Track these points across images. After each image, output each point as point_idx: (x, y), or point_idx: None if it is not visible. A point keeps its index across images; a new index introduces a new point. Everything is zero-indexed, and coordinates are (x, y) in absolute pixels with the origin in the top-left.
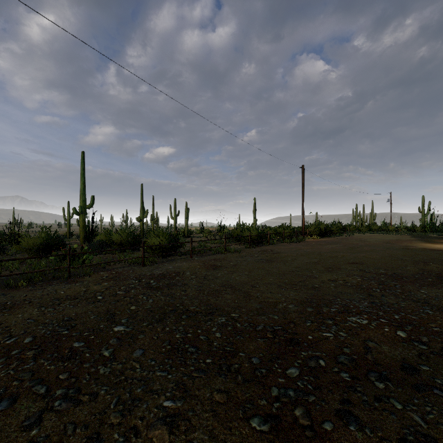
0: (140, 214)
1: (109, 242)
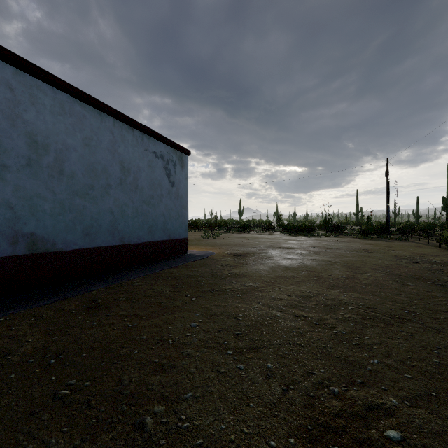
0: None
1: None
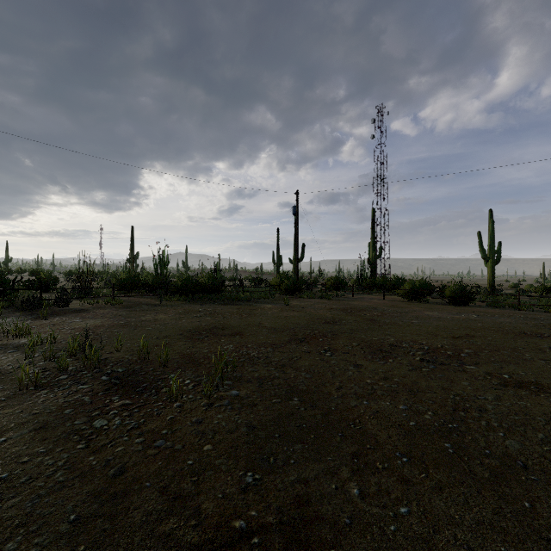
0: None
1: None
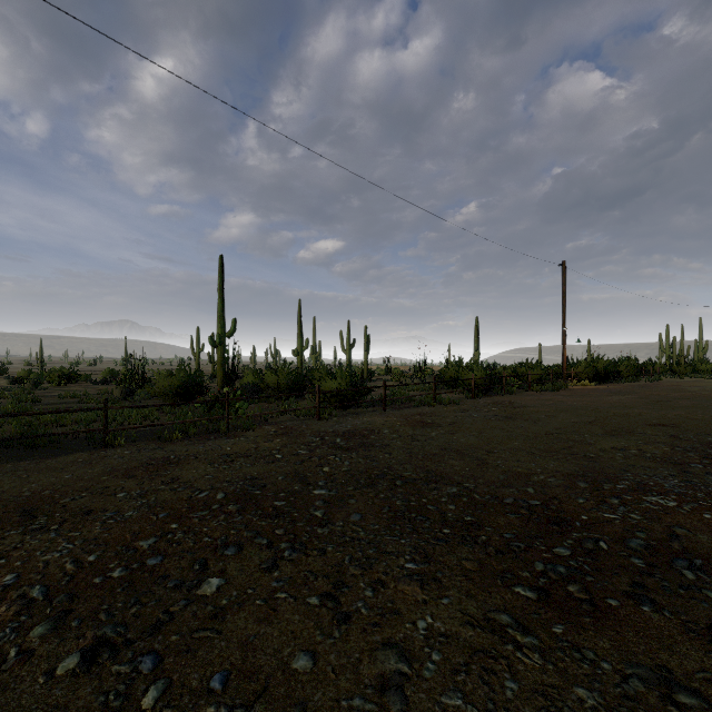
0: (298, 346)
1: (262, 386)
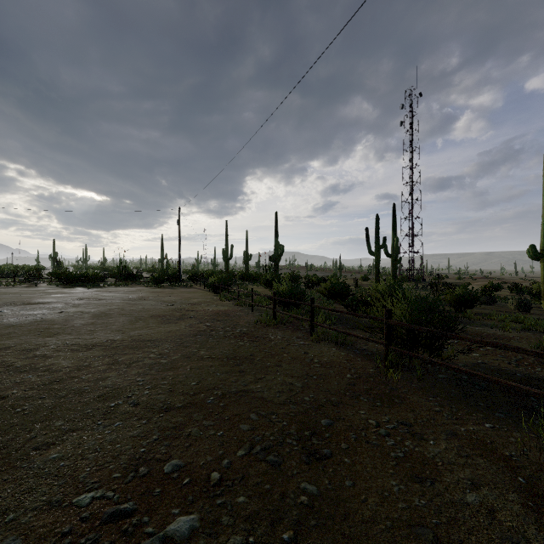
0: None
1: None
